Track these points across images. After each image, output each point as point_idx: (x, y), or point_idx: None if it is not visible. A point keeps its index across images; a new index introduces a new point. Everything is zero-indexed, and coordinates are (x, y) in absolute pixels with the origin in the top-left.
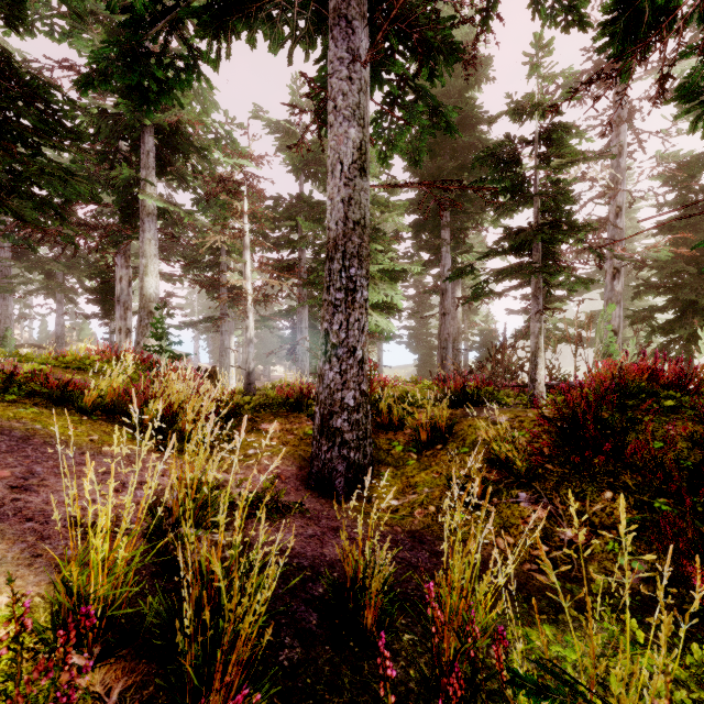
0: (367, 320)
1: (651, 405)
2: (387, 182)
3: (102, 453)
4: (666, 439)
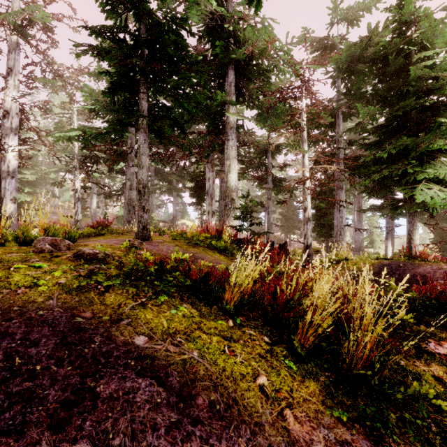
0: None
1: None
2: None
3: (293, 443)
4: None
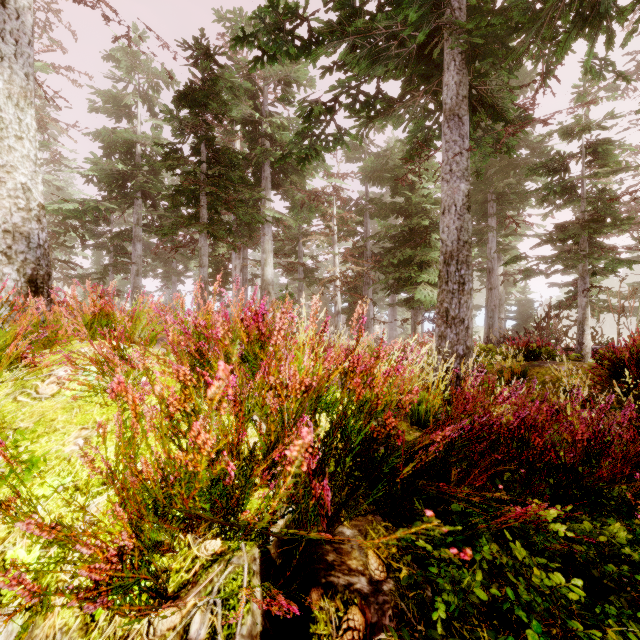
0: (471, 302)
1: None
2: None
3: None
4: None
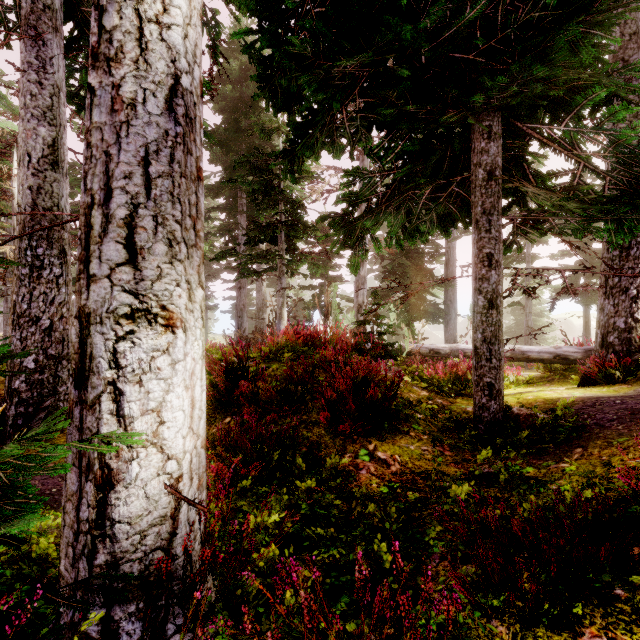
0: (60, 294)
1: (290, 357)
2: None
3: None
4: (282, 379)
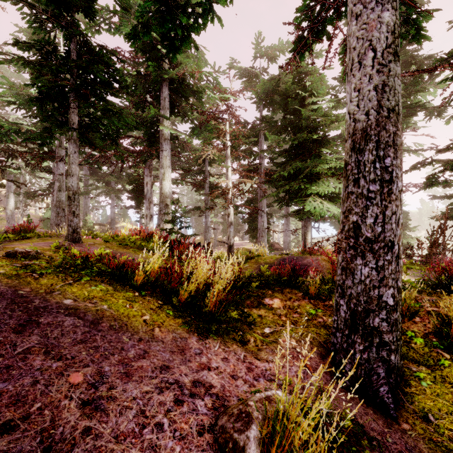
0: (401, 212)
1: None
2: (333, 99)
3: (154, 338)
4: None
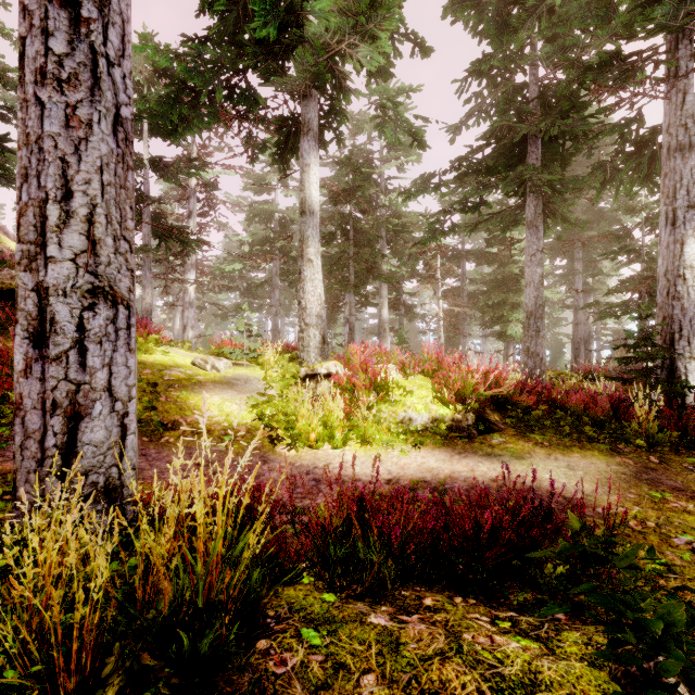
0: (544, 342)
1: None
2: None
3: None
4: None
